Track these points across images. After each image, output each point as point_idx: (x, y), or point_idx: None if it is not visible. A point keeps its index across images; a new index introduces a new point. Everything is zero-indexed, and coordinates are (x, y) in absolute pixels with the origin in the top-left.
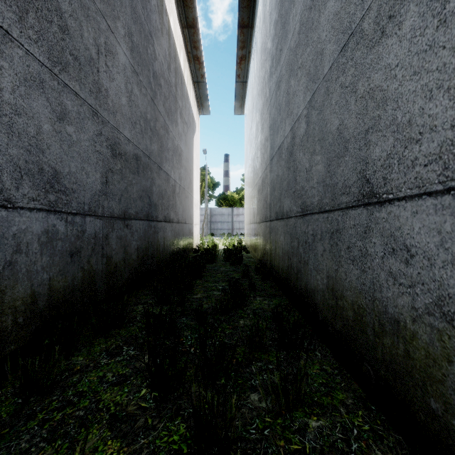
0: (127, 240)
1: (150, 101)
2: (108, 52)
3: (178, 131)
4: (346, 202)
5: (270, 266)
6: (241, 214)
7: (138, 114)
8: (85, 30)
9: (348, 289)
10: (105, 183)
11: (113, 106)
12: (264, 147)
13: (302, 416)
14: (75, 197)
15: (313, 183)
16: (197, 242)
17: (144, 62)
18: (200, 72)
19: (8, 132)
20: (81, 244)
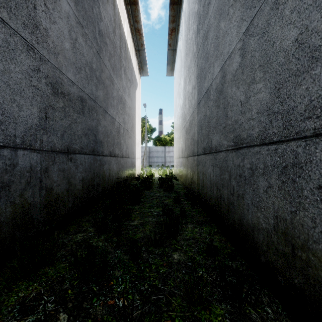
0: (71, 172)
1: (95, 53)
2: None
3: (122, 85)
4: (315, 128)
5: (197, 194)
6: (171, 151)
7: (84, 61)
8: None
9: (320, 242)
10: (44, 118)
11: (54, 47)
12: (192, 95)
13: None
14: (2, 129)
15: (252, 114)
16: (138, 172)
17: (90, 19)
18: (140, 41)
19: None
20: (10, 178)
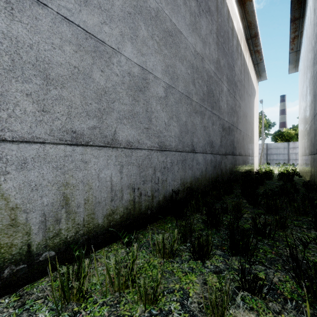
0: (226, 164)
1: (233, 98)
2: (221, 92)
3: (245, 103)
4: None
5: (313, 183)
6: (297, 147)
7: (229, 107)
8: (217, 90)
9: None
10: (221, 141)
11: (222, 111)
12: (310, 106)
13: (305, 217)
14: (215, 148)
15: None
16: (256, 168)
17: (231, 82)
18: (259, 57)
19: (206, 134)
20: (216, 164)
